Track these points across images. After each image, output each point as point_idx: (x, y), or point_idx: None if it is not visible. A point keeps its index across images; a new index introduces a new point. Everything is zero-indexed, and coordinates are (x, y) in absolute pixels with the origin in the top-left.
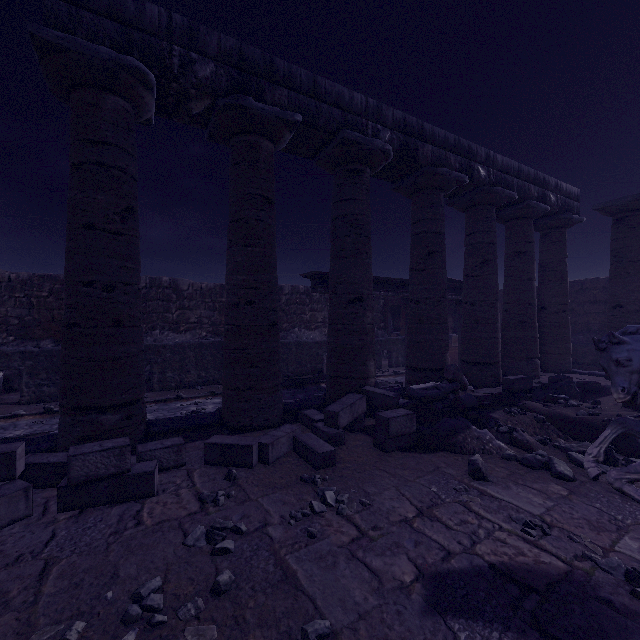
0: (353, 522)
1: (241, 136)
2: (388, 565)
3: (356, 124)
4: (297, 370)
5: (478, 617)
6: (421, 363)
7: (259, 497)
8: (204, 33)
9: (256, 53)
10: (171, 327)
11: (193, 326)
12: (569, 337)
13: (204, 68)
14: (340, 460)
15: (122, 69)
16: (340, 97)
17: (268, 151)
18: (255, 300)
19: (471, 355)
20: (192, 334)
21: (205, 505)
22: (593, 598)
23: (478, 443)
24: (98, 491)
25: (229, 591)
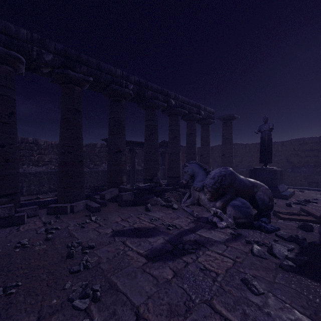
0: (99, 223)
1: (66, 84)
2: (105, 230)
3: (118, 81)
4: (102, 183)
5: (123, 236)
6: (148, 177)
7: (67, 221)
8: (48, 42)
9: (72, 51)
10: (34, 164)
11: (47, 163)
12: (210, 166)
13: (48, 56)
14: (103, 210)
15: (9, 56)
16: (111, 70)
17: (78, 91)
18: (72, 151)
19: (170, 174)
20: (46, 167)
21: (46, 224)
22: (156, 230)
23: (155, 202)
24: (0, 223)
25: (51, 240)
